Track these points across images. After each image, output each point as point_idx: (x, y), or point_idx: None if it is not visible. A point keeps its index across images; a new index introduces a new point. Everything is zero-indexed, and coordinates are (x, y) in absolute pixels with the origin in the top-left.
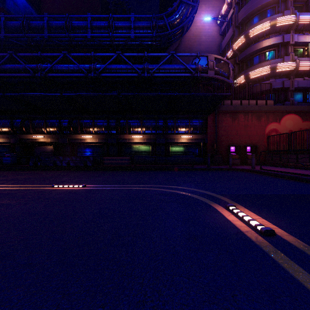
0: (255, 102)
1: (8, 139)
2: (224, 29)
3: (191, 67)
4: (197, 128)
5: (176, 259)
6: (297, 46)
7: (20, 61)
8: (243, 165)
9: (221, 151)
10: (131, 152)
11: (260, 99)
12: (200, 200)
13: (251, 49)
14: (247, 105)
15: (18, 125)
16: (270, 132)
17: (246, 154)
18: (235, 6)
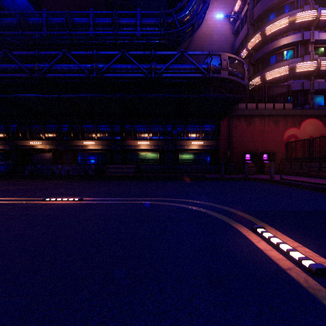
0: (272, 105)
1: (3, 146)
2: (237, 27)
3: (202, 67)
4: (209, 134)
5: (195, 325)
6: (318, 45)
7: (15, 61)
8: (259, 175)
9: (235, 159)
10: (137, 160)
11: (278, 102)
12: (218, 219)
13: (267, 48)
14: (263, 108)
15: (14, 130)
16: (289, 138)
17: (262, 162)
18: (249, 1)
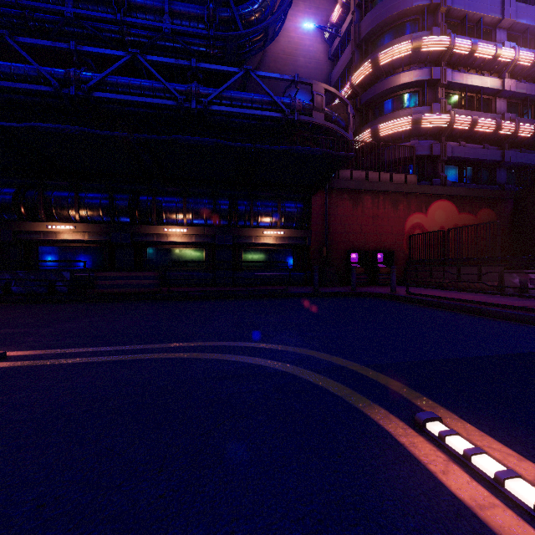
0: (389, 176)
1: None
2: (335, 49)
3: (282, 101)
4: (293, 218)
5: None
6: (450, 90)
7: None
8: (372, 286)
9: (334, 260)
10: (164, 262)
11: (397, 172)
12: (330, 395)
13: (381, 86)
14: (376, 180)
15: None
16: (412, 229)
17: (376, 267)
18: (355, 9)
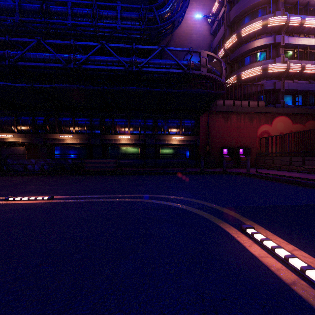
0: (247, 103)
1: None
2: (214, 28)
3: (182, 63)
4: (189, 129)
5: None
6: (287, 48)
7: None
8: (236, 168)
9: (213, 153)
10: (117, 154)
11: (252, 100)
12: (203, 218)
13: (242, 49)
14: (239, 106)
15: None
16: (262, 134)
17: (239, 157)
18: (226, 4)
